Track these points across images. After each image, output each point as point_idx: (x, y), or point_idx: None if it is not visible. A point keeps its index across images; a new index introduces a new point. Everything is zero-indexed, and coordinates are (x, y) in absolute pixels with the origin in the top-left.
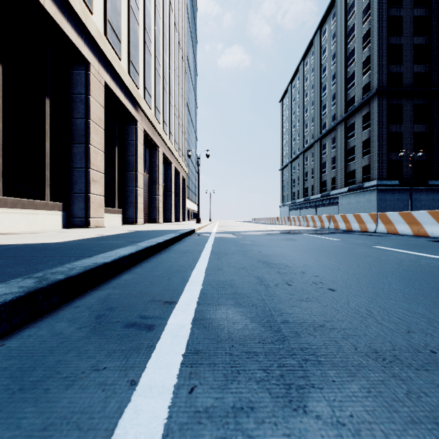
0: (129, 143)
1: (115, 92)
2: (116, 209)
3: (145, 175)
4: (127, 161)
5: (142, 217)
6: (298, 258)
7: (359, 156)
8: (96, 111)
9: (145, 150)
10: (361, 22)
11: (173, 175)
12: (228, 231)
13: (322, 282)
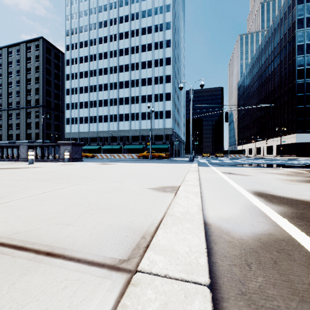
0: None
1: None
2: None
3: None
4: None
5: None
6: None
7: (34, 128)
8: None
9: None
10: (35, 71)
11: None
12: None
13: None
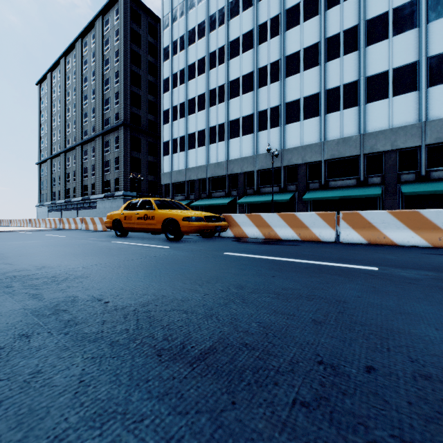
0: None
1: None
2: None
3: None
4: None
5: None
6: None
7: (112, 169)
8: None
9: None
10: (114, 60)
11: None
12: None
13: None
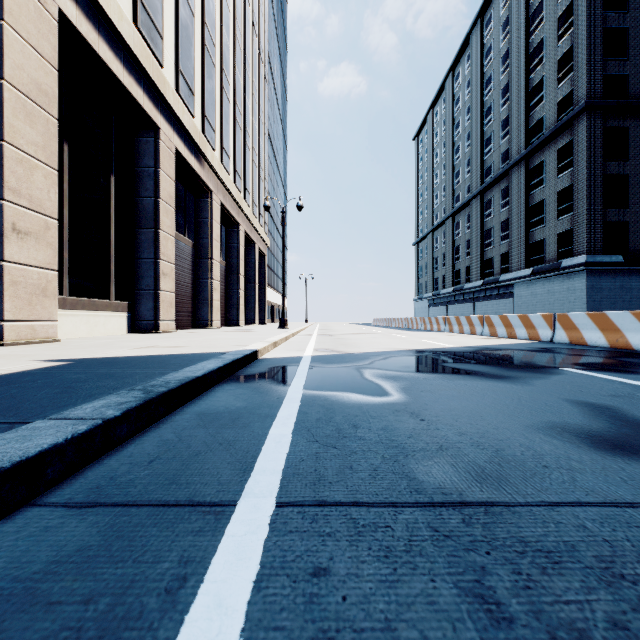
0: (143, 173)
1: (95, 49)
2: (111, 302)
3: (184, 242)
4: (139, 208)
5: (172, 317)
6: None
7: (550, 217)
8: (27, 67)
9: (186, 195)
10: None
11: (243, 245)
12: (343, 353)
13: None
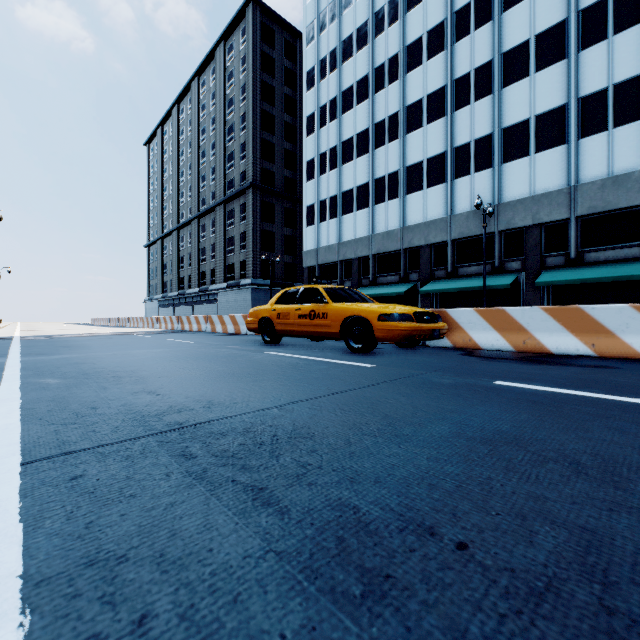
0: None
1: None
2: None
3: None
4: None
5: None
6: (93, 344)
7: (237, 249)
8: None
9: None
10: (240, 100)
11: None
12: (41, 335)
13: (89, 348)
